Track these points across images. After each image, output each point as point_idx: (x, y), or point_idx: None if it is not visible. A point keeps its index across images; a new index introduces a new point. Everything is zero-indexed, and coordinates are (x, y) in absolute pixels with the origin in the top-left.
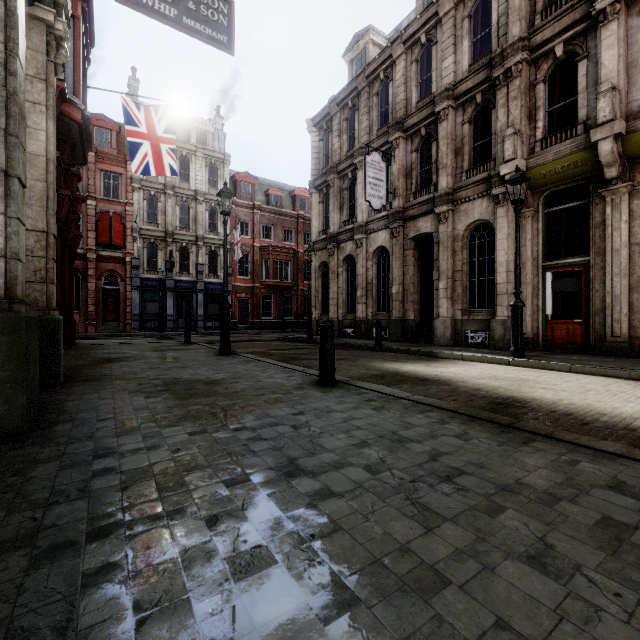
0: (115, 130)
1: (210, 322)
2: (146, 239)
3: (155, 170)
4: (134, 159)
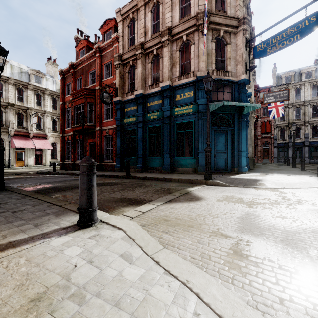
0: (267, 91)
1: (312, 160)
2: (279, 127)
3: (276, 116)
4: (270, 115)
